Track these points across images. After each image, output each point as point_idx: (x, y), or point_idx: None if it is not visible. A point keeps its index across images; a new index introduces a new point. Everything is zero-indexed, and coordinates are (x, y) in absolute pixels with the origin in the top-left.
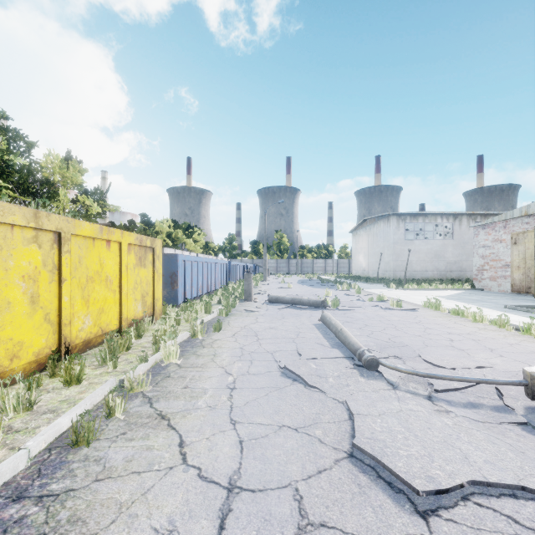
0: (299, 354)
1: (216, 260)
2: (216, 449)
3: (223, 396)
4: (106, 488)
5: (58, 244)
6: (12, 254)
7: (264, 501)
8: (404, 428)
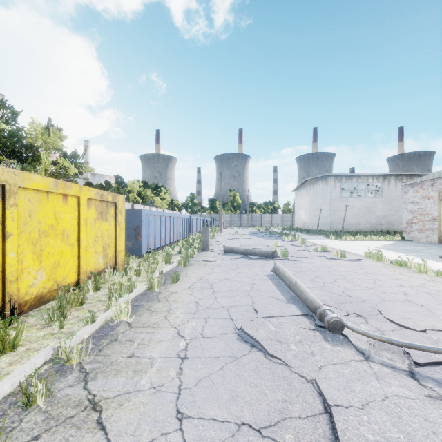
0: (255, 311)
1: (177, 214)
2: None
3: (172, 370)
4: None
5: (2, 197)
6: None
7: None
8: (402, 433)
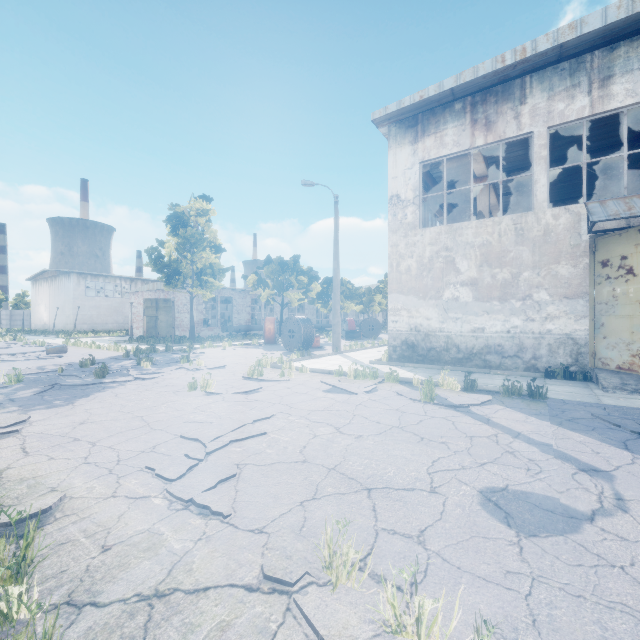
0: None
1: None
2: None
3: None
4: None
5: None
6: None
7: None
8: None
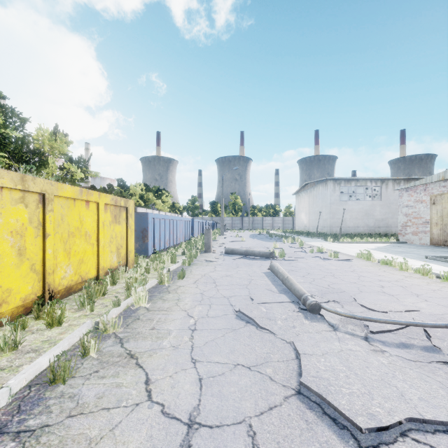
0: (251, 299)
1: (180, 218)
2: (178, 386)
3: (185, 337)
4: (78, 424)
5: (43, 204)
6: (2, 212)
7: (221, 437)
8: (345, 367)
